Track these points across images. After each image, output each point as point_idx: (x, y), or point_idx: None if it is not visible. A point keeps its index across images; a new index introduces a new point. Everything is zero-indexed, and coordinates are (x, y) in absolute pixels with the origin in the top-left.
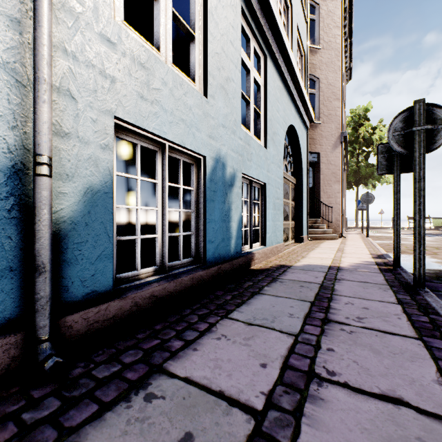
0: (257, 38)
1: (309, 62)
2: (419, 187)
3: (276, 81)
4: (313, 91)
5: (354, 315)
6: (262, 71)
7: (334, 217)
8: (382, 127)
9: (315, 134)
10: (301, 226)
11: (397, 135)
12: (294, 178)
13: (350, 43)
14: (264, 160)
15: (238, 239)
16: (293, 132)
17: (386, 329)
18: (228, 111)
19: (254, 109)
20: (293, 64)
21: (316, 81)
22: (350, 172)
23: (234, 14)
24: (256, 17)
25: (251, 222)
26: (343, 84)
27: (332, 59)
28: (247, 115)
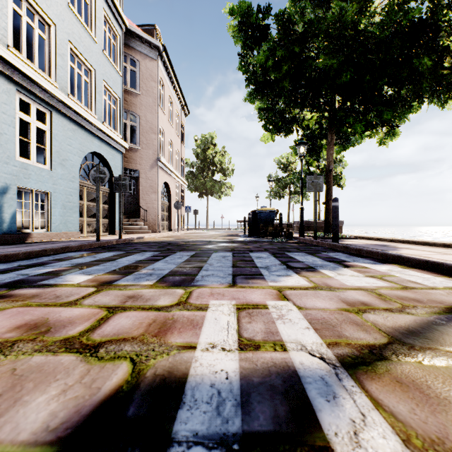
0: (39, 103)
1: (131, 102)
2: (98, 200)
3: (67, 126)
4: (135, 124)
5: (40, 246)
6: (49, 121)
7: (152, 217)
8: (224, 152)
9: (136, 156)
10: (114, 223)
11: (92, 177)
12: (107, 188)
13: (180, 89)
14: (49, 177)
15: (13, 224)
16: (101, 155)
17: (42, 247)
18: (0, 152)
19: (38, 145)
20: (85, 115)
21: (137, 117)
22: (200, 184)
23: (8, 96)
24: (35, 93)
25: (33, 215)
26: (169, 120)
27: (150, 104)
28: (29, 150)
